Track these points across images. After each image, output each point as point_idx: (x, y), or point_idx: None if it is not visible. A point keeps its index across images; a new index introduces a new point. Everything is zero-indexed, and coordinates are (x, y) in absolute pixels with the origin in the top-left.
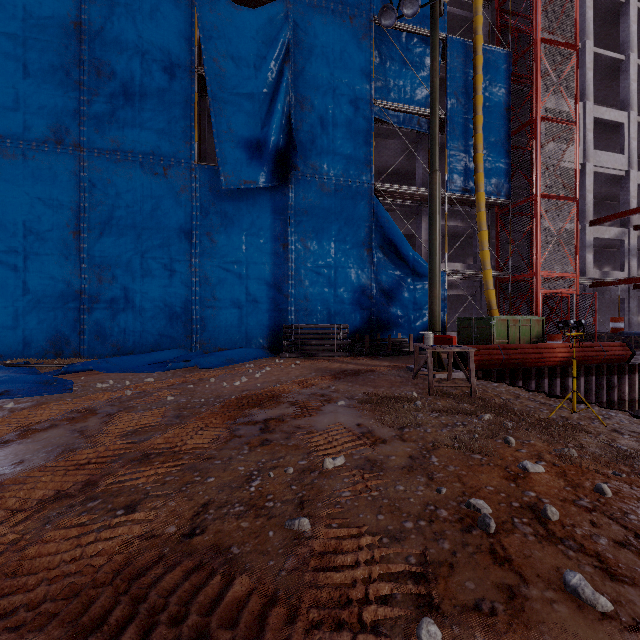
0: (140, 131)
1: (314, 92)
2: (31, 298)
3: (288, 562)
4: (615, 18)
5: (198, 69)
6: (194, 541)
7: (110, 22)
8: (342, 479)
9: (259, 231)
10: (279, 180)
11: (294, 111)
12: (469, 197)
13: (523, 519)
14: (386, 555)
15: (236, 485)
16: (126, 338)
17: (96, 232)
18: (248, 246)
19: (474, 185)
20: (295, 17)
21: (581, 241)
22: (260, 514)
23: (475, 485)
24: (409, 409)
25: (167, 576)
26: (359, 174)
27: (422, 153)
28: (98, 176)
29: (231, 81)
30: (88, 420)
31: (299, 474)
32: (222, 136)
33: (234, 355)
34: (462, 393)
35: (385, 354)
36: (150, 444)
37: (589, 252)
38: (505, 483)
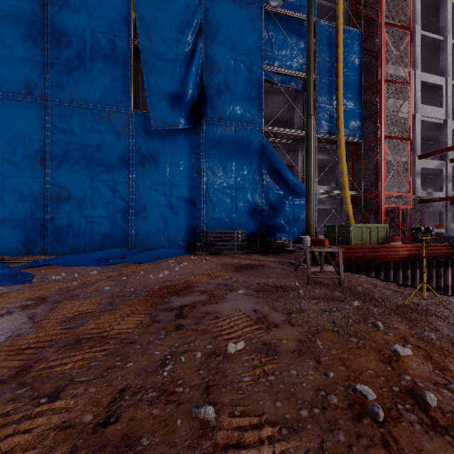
0: (90, 86)
1: (220, 59)
2: (7, 210)
3: None
4: (436, 10)
5: (134, 41)
6: (107, 431)
7: (67, 4)
8: (243, 363)
9: (179, 161)
10: (194, 123)
11: (205, 73)
12: (333, 137)
13: (406, 405)
14: (286, 450)
15: (151, 370)
16: (79, 240)
17: (57, 161)
18: (171, 172)
19: (336, 128)
20: (206, 3)
21: (412, 170)
22: (170, 400)
23: (357, 368)
24: (294, 297)
25: None
26: (253, 120)
27: (298, 105)
28: (58, 119)
29: (158, 50)
30: (38, 307)
31: (206, 358)
32: (151, 90)
33: (160, 253)
34: (333, 283)
35: (272, 252)
36: (83, 329)
37: (418, 178)
38: (382, 366)
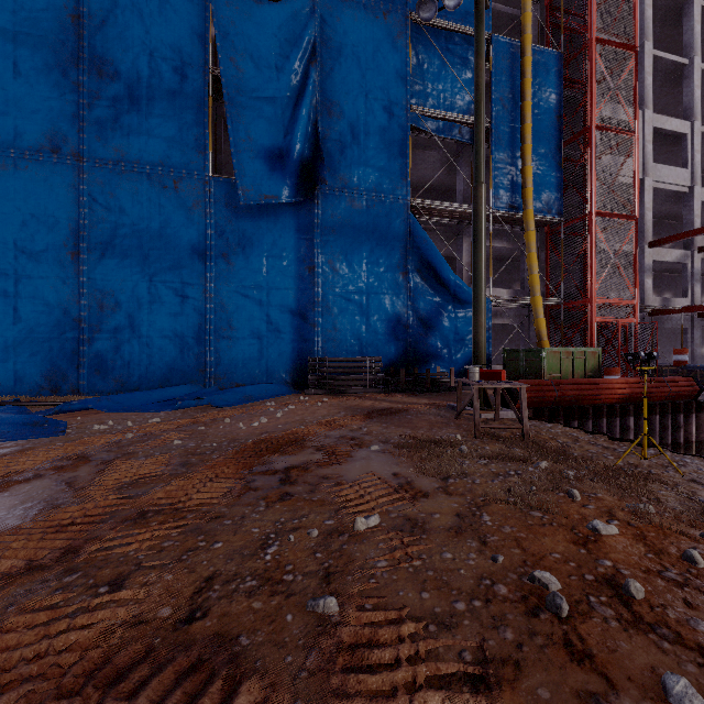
0: (147, 139)
1: (343, 96)
2: (23, 327)
3: (310, 658)
4: (677, 18)
5: (213, 69)
6: (193, 628)
7: (113, 16)
8: (377, 544)
9: (282, 252)
10: (304, 195)
11: (321, 118)
12: (516, 215)
13: (601, 597)
14: (434, 649)
15: (248, 552)
16: (131, 372)
17: (97, 253)
18: (269, 269)
19: (522, 201)
20: (322, 12)
21: (640, 264)
22: (276, 591)
23: (538, 551)
24: (453, 455)
25: (154, 680)
26: (394, 189)
27: (464, 166)
28: (99, 189)
29: (250, 83)
30: (79, 469)
31: (325, 537)
32: (240, 145)
33: (253, 391)
34: (512, 435)
35: (423, 390)
36: (148, 499)
37: (648, 277)
38: (573, 549)
